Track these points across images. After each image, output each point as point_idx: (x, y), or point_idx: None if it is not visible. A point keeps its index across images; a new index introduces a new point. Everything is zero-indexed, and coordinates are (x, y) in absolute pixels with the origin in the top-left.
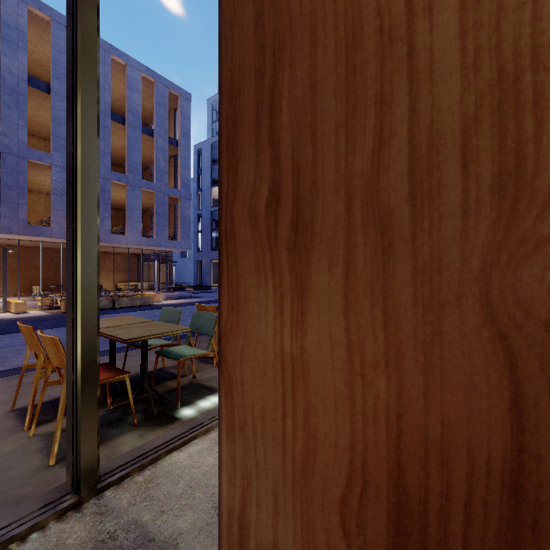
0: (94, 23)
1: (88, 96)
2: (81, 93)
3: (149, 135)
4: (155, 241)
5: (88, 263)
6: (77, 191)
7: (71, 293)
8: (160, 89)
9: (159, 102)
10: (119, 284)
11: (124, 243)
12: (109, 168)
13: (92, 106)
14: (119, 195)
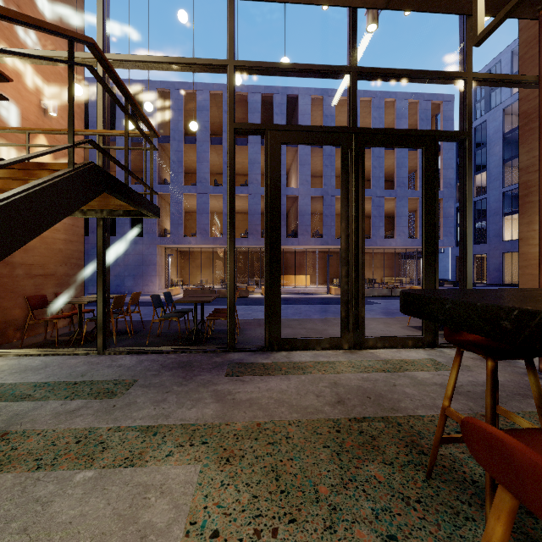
0: (471, 184)
1: (469, 210)
2: (467, 210)
3: (413, 150)
4: (419, 241)
5: (469, 267)
6: (466, 243)
7: (462, 277)
8: (423, 106)
9: (422, 118)
10: (383, 279)
11: (393, 245)
12: (382, 188)
13: (470, 213)
14: (387, 206)
